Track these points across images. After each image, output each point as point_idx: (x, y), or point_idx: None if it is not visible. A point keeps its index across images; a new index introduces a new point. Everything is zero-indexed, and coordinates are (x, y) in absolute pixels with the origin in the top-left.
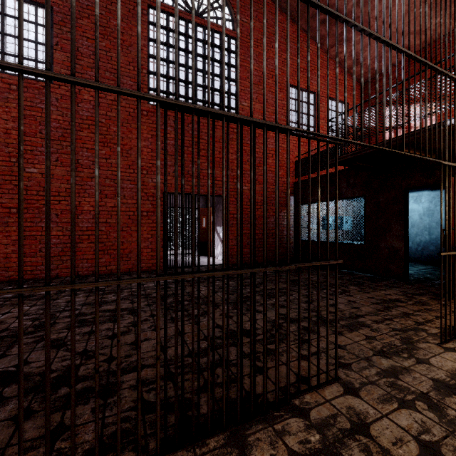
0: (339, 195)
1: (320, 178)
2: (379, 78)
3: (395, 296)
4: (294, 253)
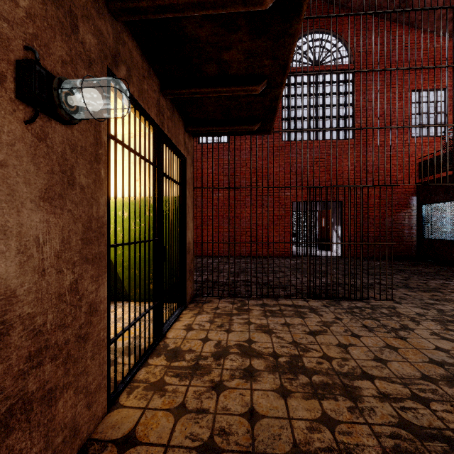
0: None
1: (445, 179)
2: None
3: None
4: (417, 251)
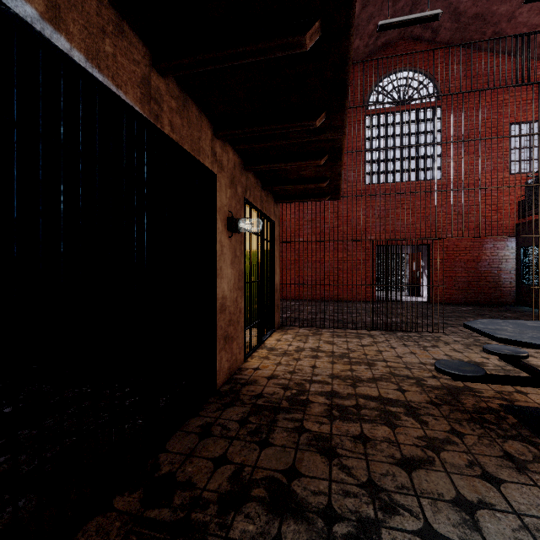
0: None
1: None
2: None
3: None
4: (516, 297)
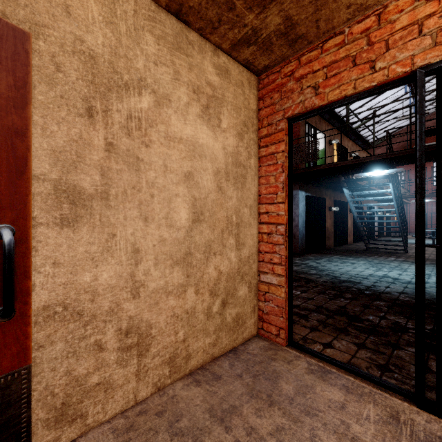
0: None
1: None
2: None
3: None
4: None
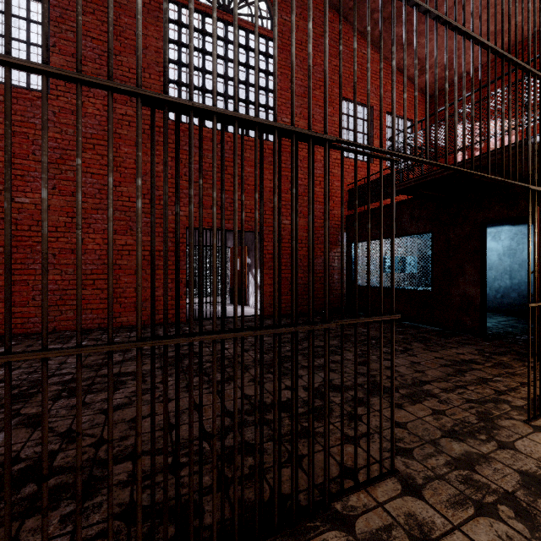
0: (401, 231)
1: (377, 210)
2: (449, 89)
3: (470, 356)
4: (347, 301)
